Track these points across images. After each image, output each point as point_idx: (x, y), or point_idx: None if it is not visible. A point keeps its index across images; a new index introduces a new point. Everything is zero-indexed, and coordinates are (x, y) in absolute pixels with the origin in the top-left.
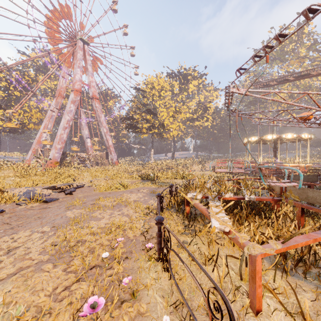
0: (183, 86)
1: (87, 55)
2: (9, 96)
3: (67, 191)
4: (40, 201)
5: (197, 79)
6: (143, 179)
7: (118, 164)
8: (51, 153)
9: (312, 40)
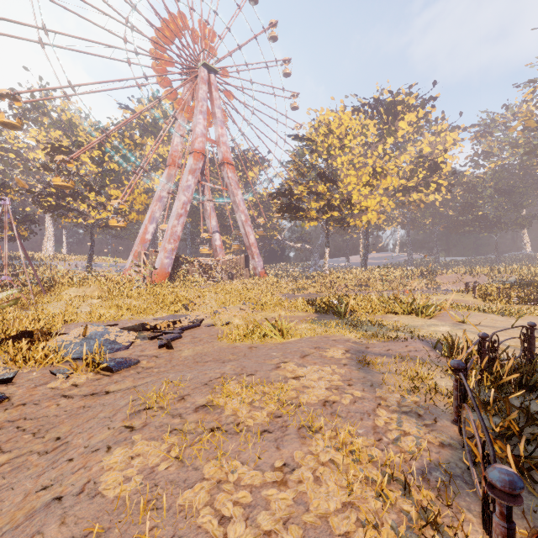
0: (386, 126)
1: (214, 92)
2: (104, 171)
3: (163, 340)
4: (100, 368)
5: (414, 110)
6: (320, 313)
7: (265, 276)
8: (159, 258)
9: None
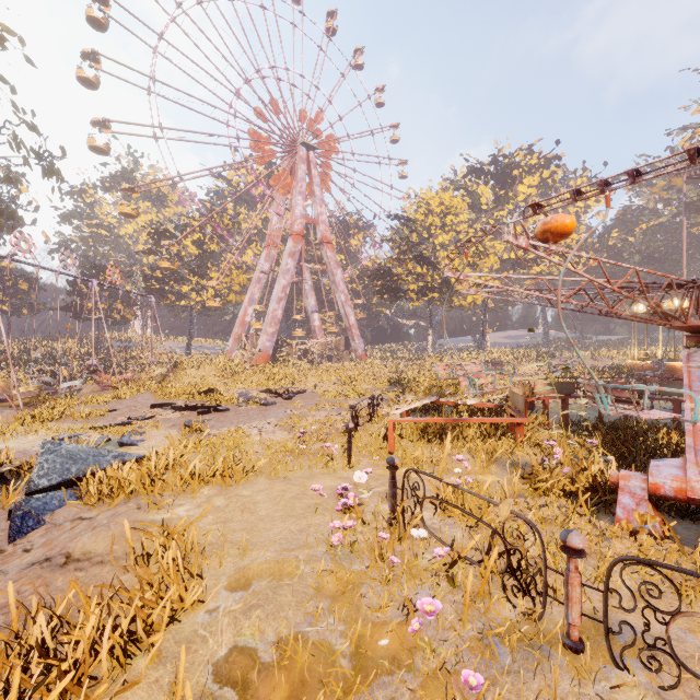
0: (503, 191)
1: (313, 170)
2: (203, 253)
3: (286, 396)
4: (259, 404)
5: (538, 171)
6: (393, 386)
7: (366, 359)
8: (261, 342)
9: None
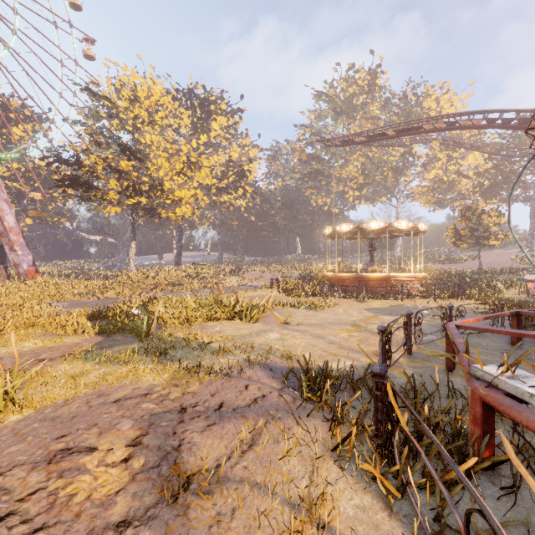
0: (201, 122)
1: None
2: None
3: None
4: None
5: (225, 116)
6: (107, 333)
7: (36, 276)
8: None
9: (383, 99)
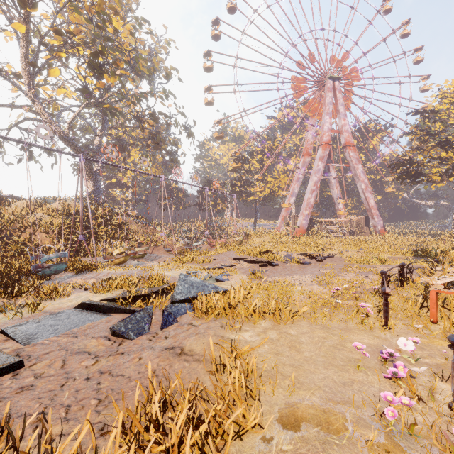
0: None
1: (338, 94)
2: (263, 166)
3: (318, 259)
4: (298, 263)
5: None
6: (417, 256)
7: (385, 233)
8: (299, 220)
9: None
